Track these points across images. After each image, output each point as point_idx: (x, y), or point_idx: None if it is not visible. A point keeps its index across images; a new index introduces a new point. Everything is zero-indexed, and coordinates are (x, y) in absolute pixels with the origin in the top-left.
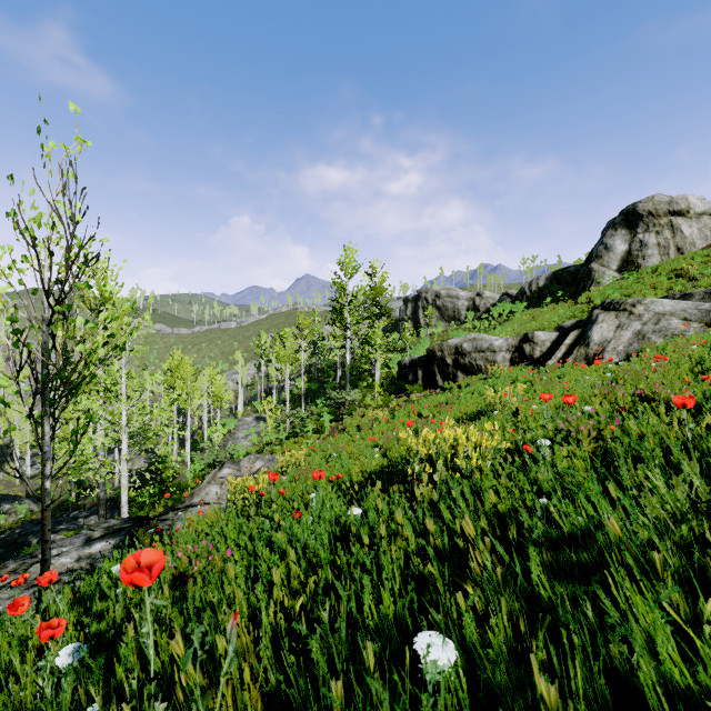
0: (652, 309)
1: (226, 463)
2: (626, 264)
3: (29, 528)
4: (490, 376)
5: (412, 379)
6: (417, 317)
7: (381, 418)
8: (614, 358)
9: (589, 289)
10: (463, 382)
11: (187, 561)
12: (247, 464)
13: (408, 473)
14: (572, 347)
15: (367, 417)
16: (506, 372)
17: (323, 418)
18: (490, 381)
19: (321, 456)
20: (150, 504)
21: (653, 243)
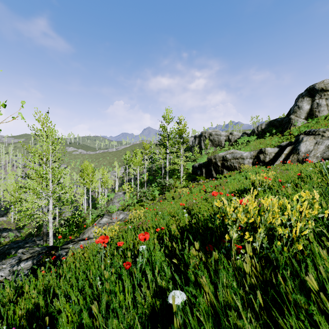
0: None
1: (104, 215)
2: (309, 115)
3: (12, 245)
4: (242, 171)
5: (200, 173)
6: (200, 145)
7: (185, 192)
8: (315, 160)
9: (289, 128)
10: (227, 175)
11: None
12: (115, 216)
13: (225, 240)
14: (288, 155)
15: (177, 192)
16: (251, 169)
17: (155, 192)
18: (242, 174)
19: (153, 213)
20: (70, 235)
21: (324, 104)
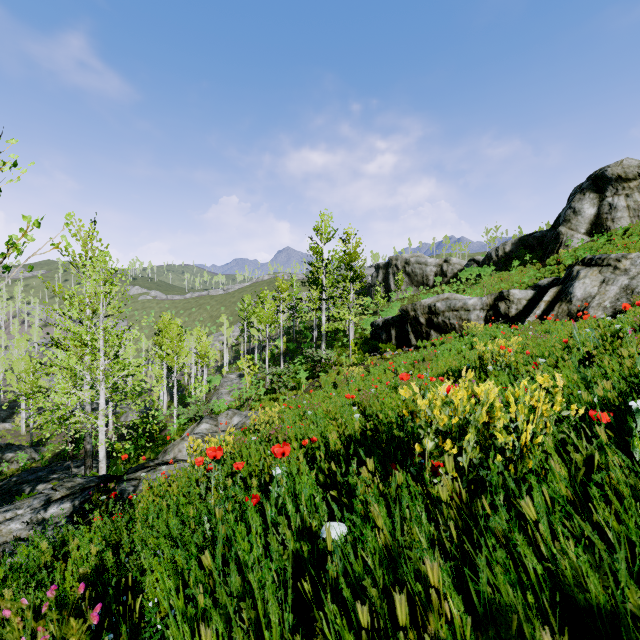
0: (639, 263)
1: (204, 419)
2: (594, 227)
3: (25, 476)
4: (465, 334)
5: (386, 338)
6: (387, 282)
7: (357, 375)
8: (600, 313)
9: (557, 252)
10: (437, 341)
11: (22, 626)
12: (224, 420)
13: (415, 452)
14: (552, 303)
15: (342, 374)
16: (482, 330)
17: (300, 375)
18: (466, 339)
19: (296, 413)
20: (136, 456)
21: (623, 206)
